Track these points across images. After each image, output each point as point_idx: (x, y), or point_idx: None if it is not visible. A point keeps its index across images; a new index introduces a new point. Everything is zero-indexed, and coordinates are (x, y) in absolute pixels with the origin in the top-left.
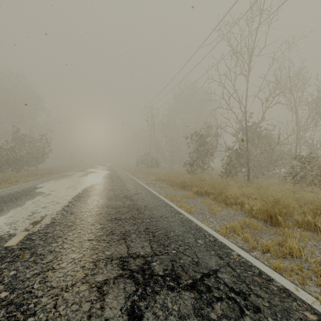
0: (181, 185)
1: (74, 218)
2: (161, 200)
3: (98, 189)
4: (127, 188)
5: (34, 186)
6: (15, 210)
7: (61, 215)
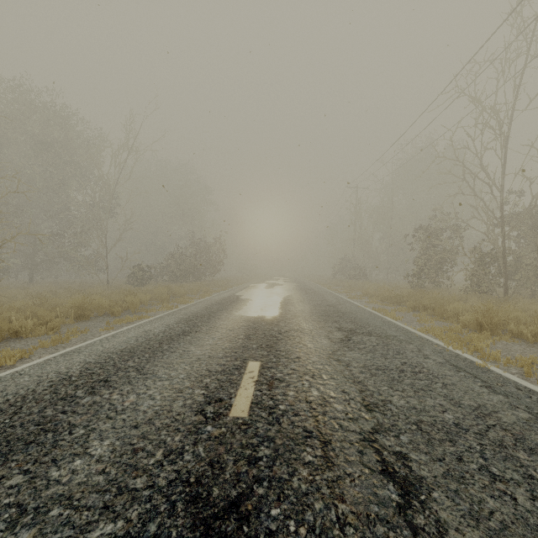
0: (395, 300)
1: (294, 313)
2: (366, 310)
3: (297, 299)
4: (328, 300)
5: (234, 295)
6: (246, 307)
7: (283, 311)
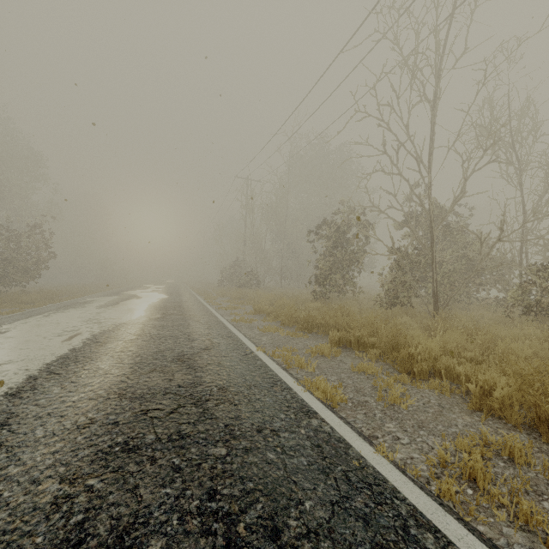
0: (304, 324)
1: None
2: (261, 367)
3: (124, 337)
4: (190, 334)
5: None
6: None
7: None
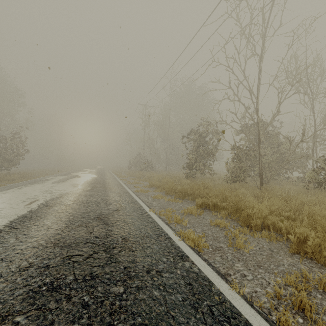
0: (179, 194)
1: None
2: (152, 223)
3: (65, 202)
4: (108, 200)
5: None
6: None
7: None
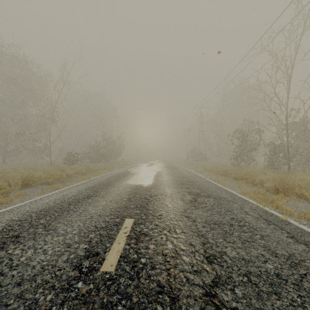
0: (223, 173)
1: (162, 182)
2: (206, 180)
3: (165, 173)
4: (183, 173)
5: (127, 170)
6: (132, 178)
7: (155, 181)
